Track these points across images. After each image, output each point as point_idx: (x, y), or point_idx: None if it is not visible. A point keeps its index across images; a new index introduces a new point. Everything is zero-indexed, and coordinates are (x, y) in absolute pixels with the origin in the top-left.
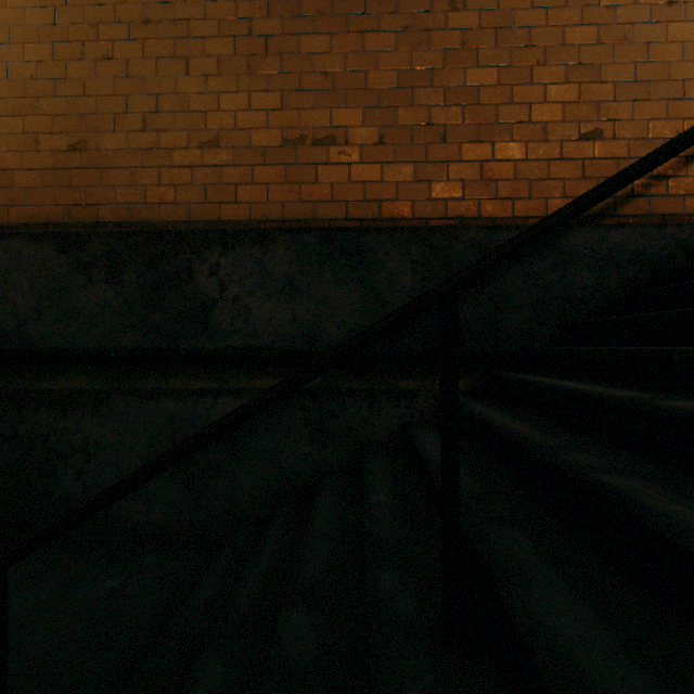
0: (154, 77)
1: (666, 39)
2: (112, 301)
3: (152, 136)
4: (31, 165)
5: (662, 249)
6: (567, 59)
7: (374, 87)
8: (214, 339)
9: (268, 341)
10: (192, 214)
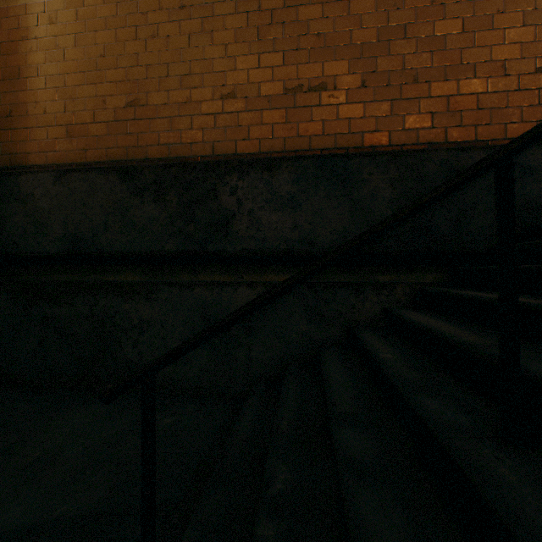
0: (187, 48)
1: None
2: (158, 216)
3: (186, 92)
4: (101, 119)
5: None
6: (524, 6)
7: (357, 42)
8: (233, 244)
9: (274, 244)
10: (215, 149)
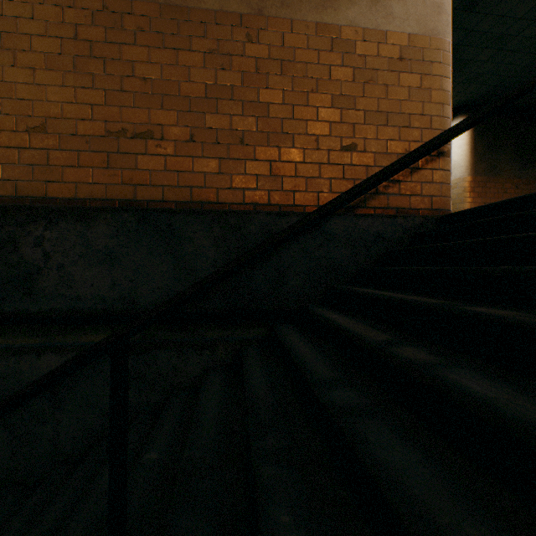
0: None
1: (399, 84)
2: None
3: None
4: None
5: (394, 234)
6: (333, 89)
7: (186, 95)
8: (38, 303)
9: (90, 303)
10: (20, 190)
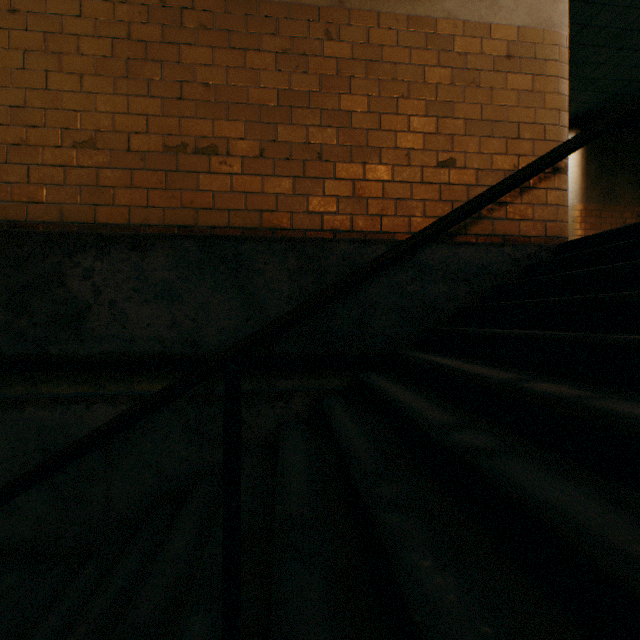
0: (22, 70)
1: (506, 86)
2: None
3: (19, 131)
4: None
5: (501, 266)
6: (427, 94)
7: (255, 103)
8: (88, 345)
9: (146, 345)
10: (65, 215)
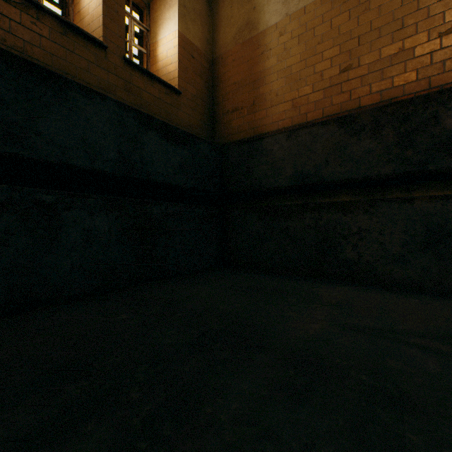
0: (399, 8)
1: None
2: (373, 149)
3: (397, 44)
4: (317, 88)
5: None
6: None
7: None
8: None
9: None
10: (431, 83)
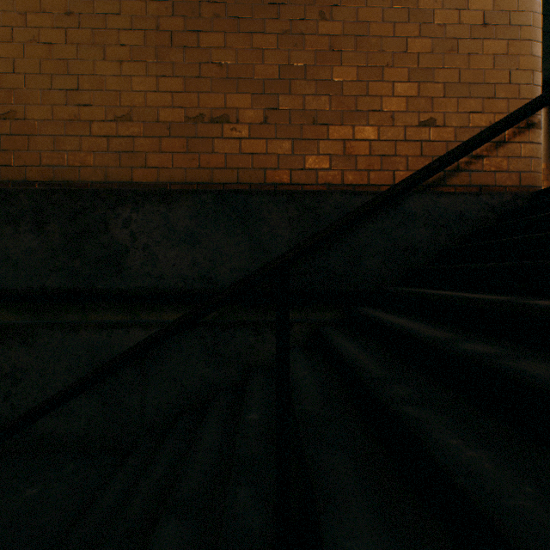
0: (75, 60)
1: (482, 52)
2: (37, 249)
3: (73, 109)
4: None
5: (478, 212)
6: (409, 63)
7: (260, 77)
8: (126, 281)
9: (172, 282)
10: (108, 176)
